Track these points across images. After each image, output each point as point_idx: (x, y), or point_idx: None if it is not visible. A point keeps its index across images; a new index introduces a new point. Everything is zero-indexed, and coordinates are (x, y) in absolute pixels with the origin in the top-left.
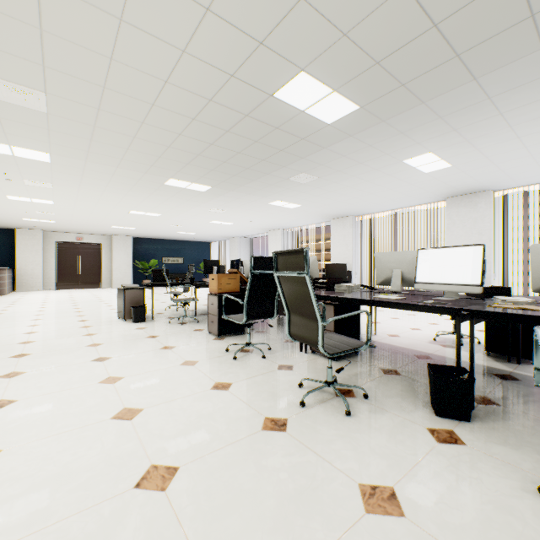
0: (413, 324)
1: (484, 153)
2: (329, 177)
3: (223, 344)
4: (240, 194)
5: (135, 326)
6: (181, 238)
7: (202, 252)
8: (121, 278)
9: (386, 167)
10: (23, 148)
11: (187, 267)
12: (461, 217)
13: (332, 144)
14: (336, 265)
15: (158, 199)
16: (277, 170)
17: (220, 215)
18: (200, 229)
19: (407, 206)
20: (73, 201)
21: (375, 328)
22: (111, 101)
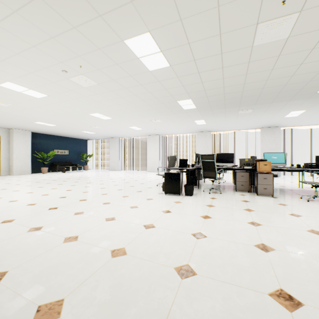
0: (289, 183)
1: (314, 113)
2: (254, 113)
3: (289, 199)
4: (197, 114)
5: (205, 198)
6: (72, 135)
7: (82, 146)
8: (21, 166)
9: (281, 113)
10: (162, 56)
11: (71, 157)
12: (268, 136)
13: (294, 100)
14: (254, 157)
15: (142, 109)
16: (248, 105)
17: (149, 123)
18: (106, 131)
19: (241, 129)
20: (69, 99)
21: (302, 185)
22: (294, 55)
